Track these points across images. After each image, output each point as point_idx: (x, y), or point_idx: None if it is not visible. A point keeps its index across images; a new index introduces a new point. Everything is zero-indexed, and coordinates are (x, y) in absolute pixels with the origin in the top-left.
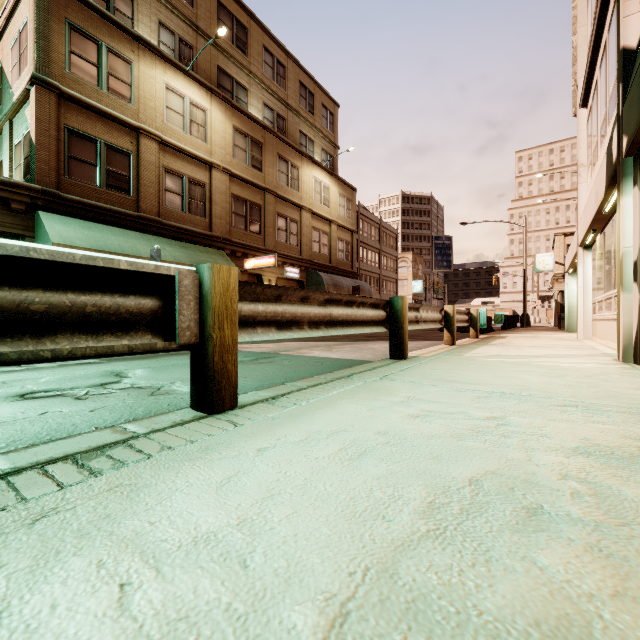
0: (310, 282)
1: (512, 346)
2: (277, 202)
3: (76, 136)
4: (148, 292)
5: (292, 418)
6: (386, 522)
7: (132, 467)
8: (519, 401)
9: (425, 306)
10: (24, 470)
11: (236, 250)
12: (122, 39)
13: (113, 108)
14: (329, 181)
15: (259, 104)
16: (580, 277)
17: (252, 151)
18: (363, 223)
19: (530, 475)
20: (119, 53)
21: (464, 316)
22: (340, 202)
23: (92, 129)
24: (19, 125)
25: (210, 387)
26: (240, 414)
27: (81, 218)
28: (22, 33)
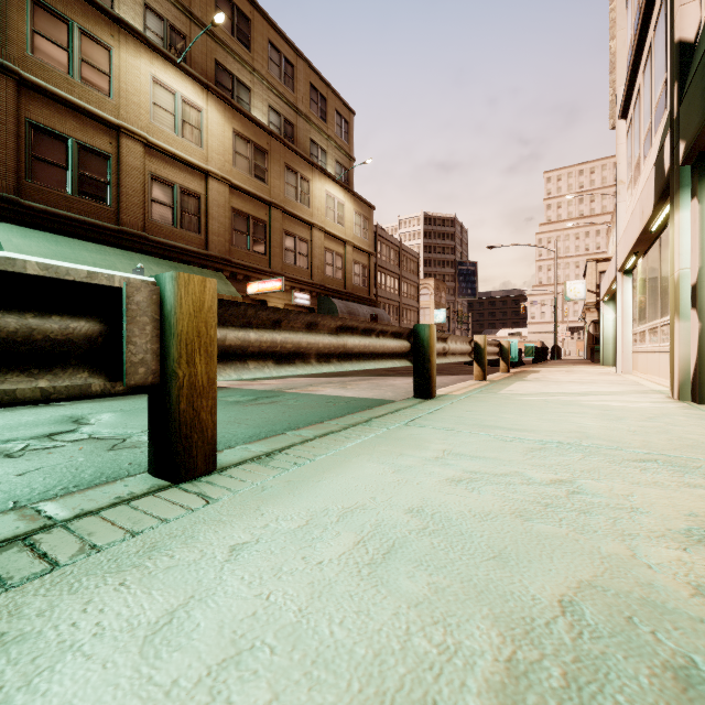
0: (322, 310)
1: (549, 382)
2: (284, 218)
3: (41, 132)
4: (84, 311)
5: (290, 487)
6: None
7: (14, 592)
8: (583, 454)
9: (454, 336)
10: None
11: (237, 272)
12: (99, 20)
13: (87, 101)
14: (344, 197)
15: (264, 107)
16: (619, 305)
17: (256, 159)
18: (381, 245)
19: (647, 588)
20: (95, 37)
21: (495, 348)
22: (356, 221)
23: (61, 125)
24: None
25: (174, 445)
26: (218, 482)
27: (47, 230)
28: None
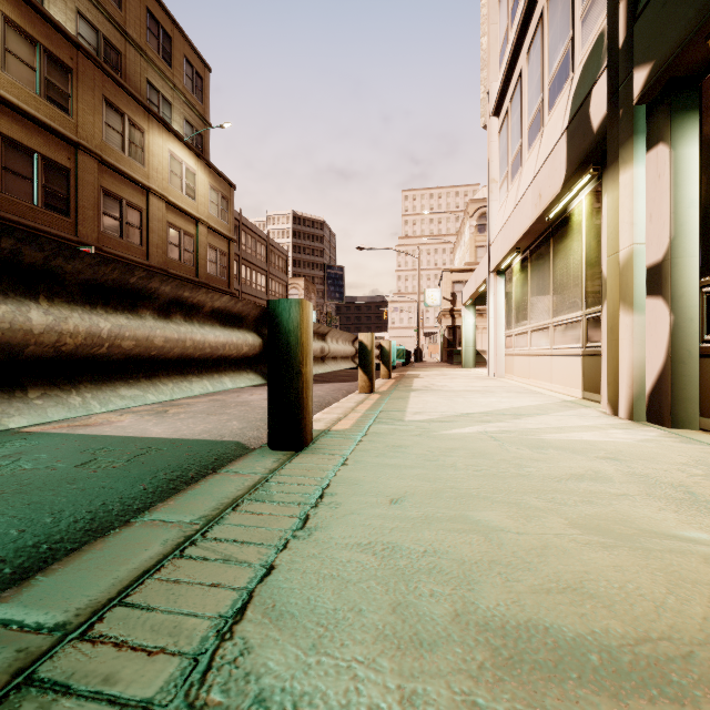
0: None
1: (446, 392)
2: (103, 172)
3: None
4: None
5: None
6: None
7: None
8: None
9: (335, 331)
10: None
11: None
12: None
13: None
14: (195, 164)
15: (68, 9)
16: (492, 307)
17: (49, 74)
18: (246, 236)
19: None
20: None
21: (376, 350)
22: (212, 197)
23: None
24: None
25: None
26: None
27: None
28: None
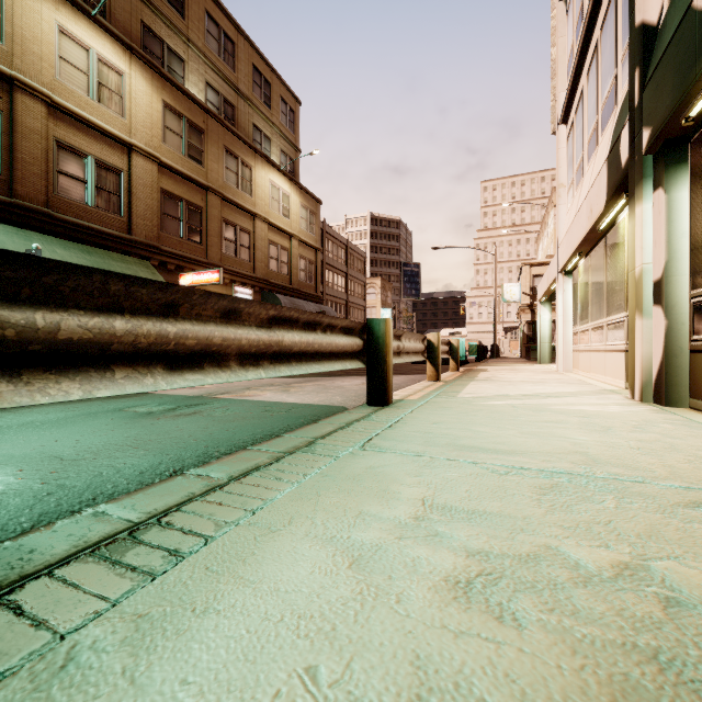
0: None
1: (503, 381)
2: (224, 206)
3: None
4: None
5: (133, 642)
6: None
7: None
8: (613, 496)
9: (408, 333)
10: None
11: (167, 261)
12: None
13: None
14: (289, 188)
15: (200, 82)
16: (560, 305)
17: (190, 138)
18: (328, 242)
19: None
20: None
21: (445, 346)
22: (302, 214)
23: None
24: None
25: None
26: None
27: None
28: None
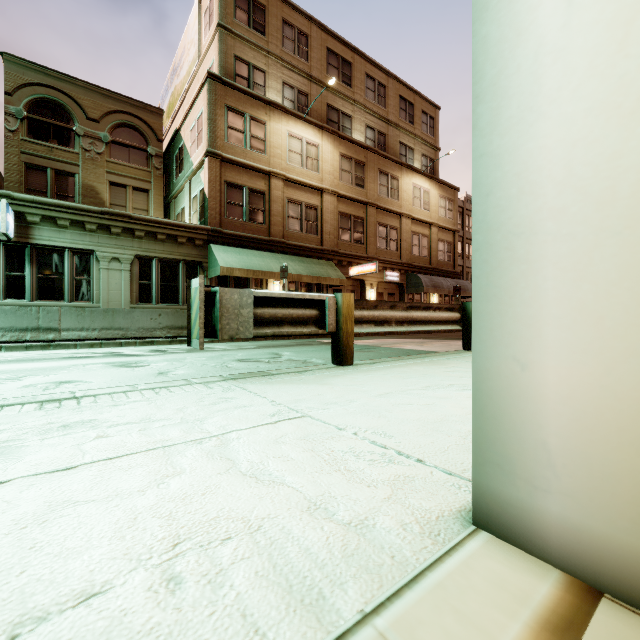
0: (409, 284)
1: None
2: (378, 213)
3: (231, 187)
4: (313, 307)
5: (381, 369)
6: (408, 387)
7: (319, 375)
8: None
9: None
10: (283, 373)
11: (342, 260)
12: (259, 107)
13: (253, 161)
14: (429, 185)
15: (362, 127)
16: None
17: (356, 171)
18: (469, 219)
19: None
20: (257, 118)
21: None
22: (441, 204)
23: (240, 179)
24: (196, 184)
25: (341, 352)
26: (355, 367)
27: (234, 246)
28: (199, 120)
